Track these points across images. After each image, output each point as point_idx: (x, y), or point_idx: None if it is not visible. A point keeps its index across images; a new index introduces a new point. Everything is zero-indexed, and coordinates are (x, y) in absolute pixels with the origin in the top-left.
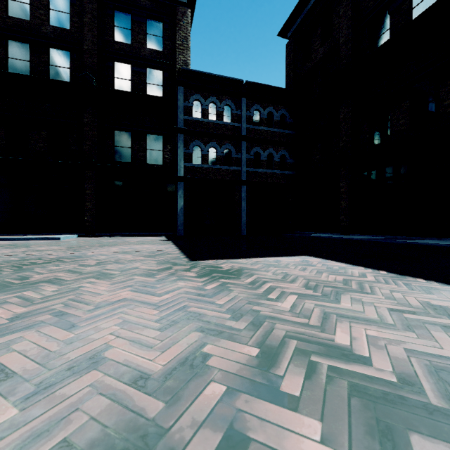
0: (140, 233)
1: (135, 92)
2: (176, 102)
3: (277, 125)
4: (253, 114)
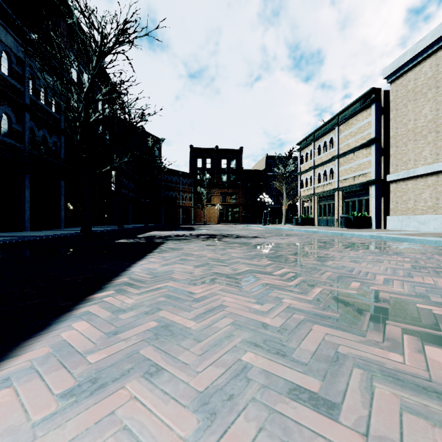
0: None
1: None
2: None
3: None
4: None
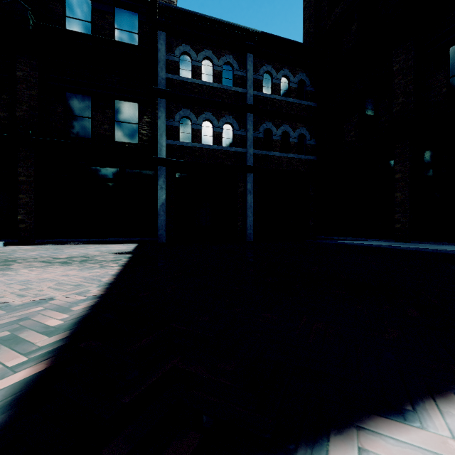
0: (104, 238)
1: (94, 35)
2: (156, 54)
3: (294, 94)
4: (262, 77)
